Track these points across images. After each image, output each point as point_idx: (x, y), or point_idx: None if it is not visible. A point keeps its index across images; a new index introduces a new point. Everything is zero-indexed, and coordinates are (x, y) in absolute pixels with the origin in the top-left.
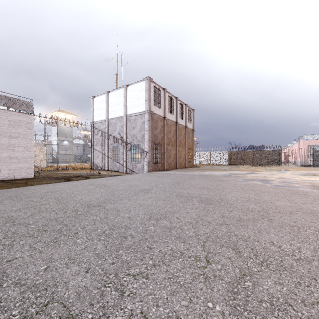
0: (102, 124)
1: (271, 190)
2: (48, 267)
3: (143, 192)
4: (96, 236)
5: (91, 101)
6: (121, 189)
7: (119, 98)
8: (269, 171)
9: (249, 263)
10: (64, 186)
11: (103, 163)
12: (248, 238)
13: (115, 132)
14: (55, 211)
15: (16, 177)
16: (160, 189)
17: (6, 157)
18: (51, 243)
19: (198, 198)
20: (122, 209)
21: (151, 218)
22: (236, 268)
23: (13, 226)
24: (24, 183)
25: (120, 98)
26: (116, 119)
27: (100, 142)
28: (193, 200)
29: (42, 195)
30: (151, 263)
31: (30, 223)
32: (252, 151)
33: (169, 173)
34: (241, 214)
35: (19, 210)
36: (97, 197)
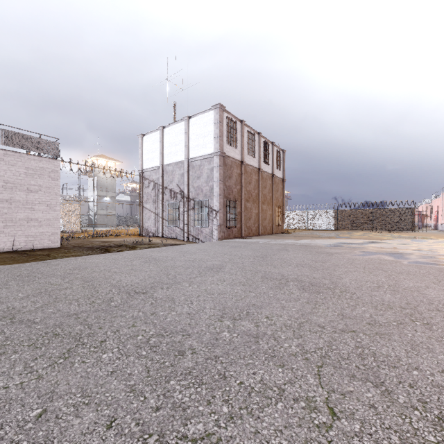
0: (155, 173)
1: (412, 269)
2: (43, 413)
3: (211, 270)
4: (134, 347)
5: (140, 141)
6: (179, 266)
7: (178, 135)
8: (399, 240)
9: (415, 420)
10: (99, 260)
11: (156, 227)
12: (397, 360)
13: (172, 184)
14: (78, 301)
15: (36, 246)
16: (237, 266)
17: (22, 218)
18: (60, 360)
19: (296, 281)
20: (180, 298)
21: (224, 315)
22: (390, 432)
23: (9, 325)
24: (45, 255)
25: (179, 135)
26: (174, 165)
27: (152, 197)
28: (289, 285)
29: (65, 273)
30: (226, 412)
31: (36, 320)
32: (371, 210)
33: (249, 242)
34: (374, 311)
35: (27, 297)
36: (143, 277)
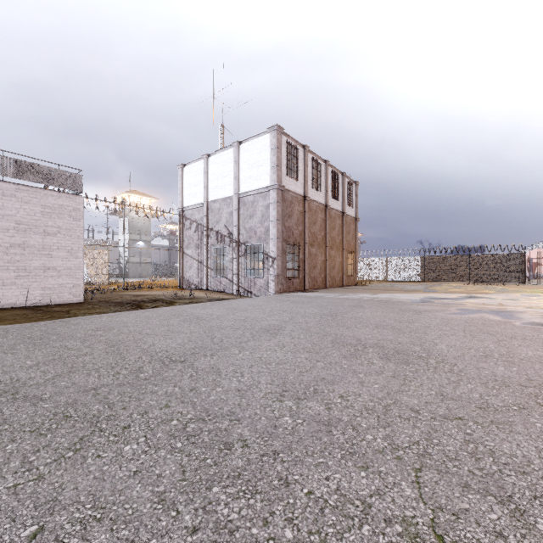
0: (198, 212)
1: (528, 333)
2: (39, 532)
3: (267, 332)
4: (166, 437)
5: (179, 173)
6: (227, 326)
7: (227, 165)
8: (505, 294)
9: None
10: (128, 319)
11: (199, 277)
12: (526, 463)
13: (219, 225)
14: (99, 371)
15: (54, 301)
16: (300, 327)
17: (38, 267)
18: (69, 453)
19: (377, 348)
20: (227, 369)
21: (284, 393)
22: None
23: (10, 403)
24: (64, 311)
25: (227, 165)
26: (222, 201)
27: (194, 241)
28: (367, 352)
29: (85, 335)
30: (289, 539)
31: (44, 396)
32: (468, 257)
33: (313, 296)
34: (484, 390)
35: (36, 365)
36: (182, 341)
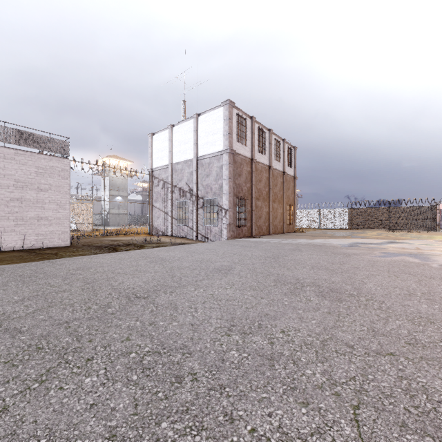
0: (165, 172)
1: None
2: None
3: (219, 272)
4: (124, 369)
5: (149, 140)
6: (186, 267)
7: (188, 133)
8: (420, 240)
9: None
10: (104, 260)
11: (165, 226)
12: None
13: (181, 182)
14: (73, 305)
15: (46, 244)
16: (247, 267)
17: (33, 217)
18: (34, 384)
19: (313, 286)
20: (183, 305)
21: (232, 328)
22: None
23: None
24: (53, 253)
25: (188, 133)
26: (183, 163)
27: (161, 196)
28: (305, 290)
29: (67, 274)
30: None
31: (23, 329)
32: (388, 208)
33: (259, 241)
34: (411, 326)
35: (22, 300)
36: (147, 279)
